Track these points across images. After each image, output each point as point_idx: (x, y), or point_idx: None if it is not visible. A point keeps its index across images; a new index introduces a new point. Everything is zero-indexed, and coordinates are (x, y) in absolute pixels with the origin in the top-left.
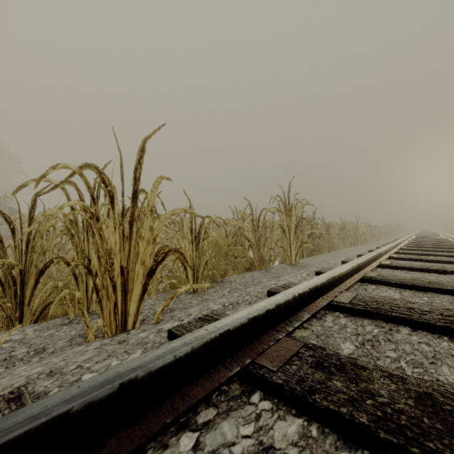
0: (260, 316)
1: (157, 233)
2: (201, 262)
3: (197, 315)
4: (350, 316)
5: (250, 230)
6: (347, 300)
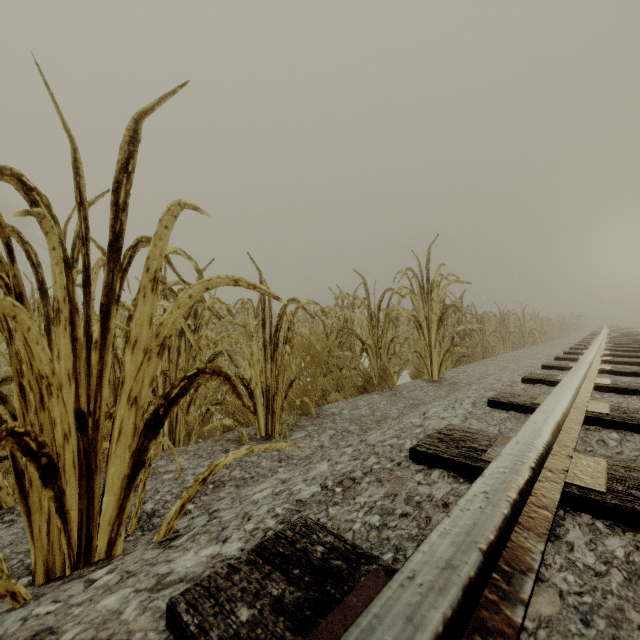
0: (452, 627)
1: (168, 332)
2: (280, 384)
3: (261, 520)
4: (622, 527)
5: (364, 325)
6: (599, 482)
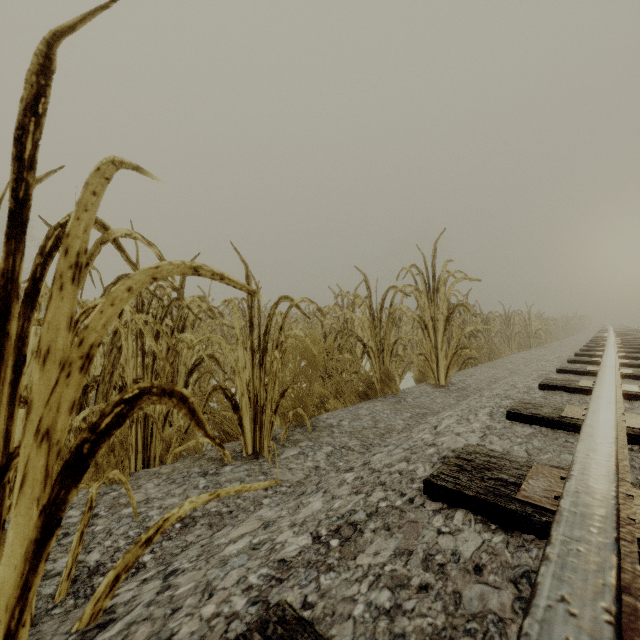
0: None
1: (96, 338)
2: (269, 395)
3: (224, 599)
4: None
5: (365, 326)
6: None
